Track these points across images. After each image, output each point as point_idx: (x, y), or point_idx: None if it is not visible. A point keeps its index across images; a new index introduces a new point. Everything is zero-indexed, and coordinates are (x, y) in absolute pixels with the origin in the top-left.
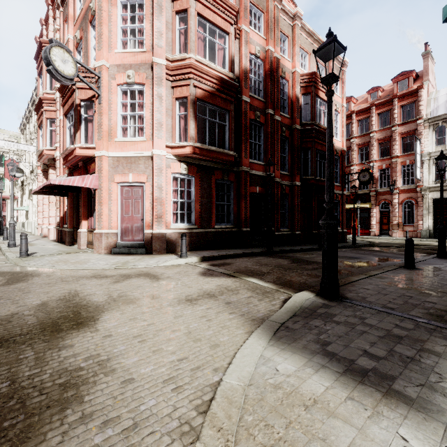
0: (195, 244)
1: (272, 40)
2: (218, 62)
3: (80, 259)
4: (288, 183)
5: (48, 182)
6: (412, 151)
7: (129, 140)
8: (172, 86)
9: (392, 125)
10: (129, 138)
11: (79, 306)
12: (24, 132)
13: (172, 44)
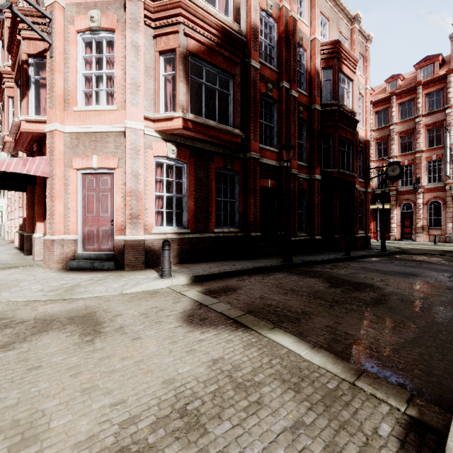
0: (188, 254)
1: None
2: (218, 10)
3: (8, 280)
4: (306, 176)
5: None
6: (439, 144)
7: (93, 109)
8: (154, 34)
9: (416, 116)
10: (93, 106)
11: None
12: None
13: None
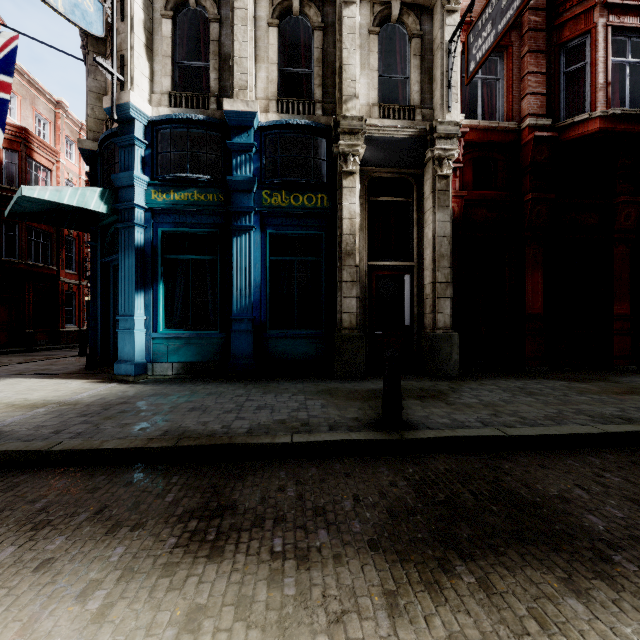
0: None
1: None
2: None
3: None
4: None
5: None
6: None
7: None
8: None
9: None
10: None
11: None
12: None
13: None
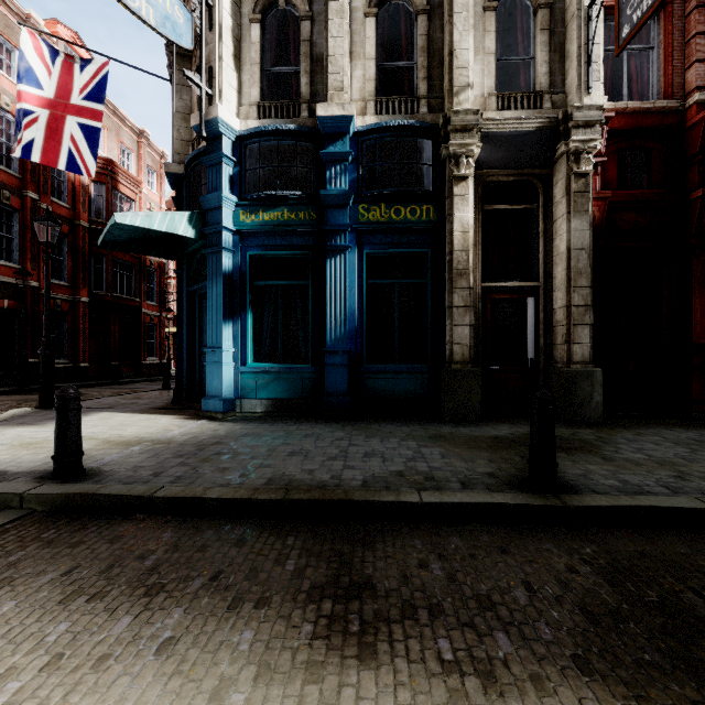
0: None
1: None
2: None
3: None
4: (68, 297)
5: None
6: None
7: None
8: None
9: None
10: None
11: None
12: None
13: None
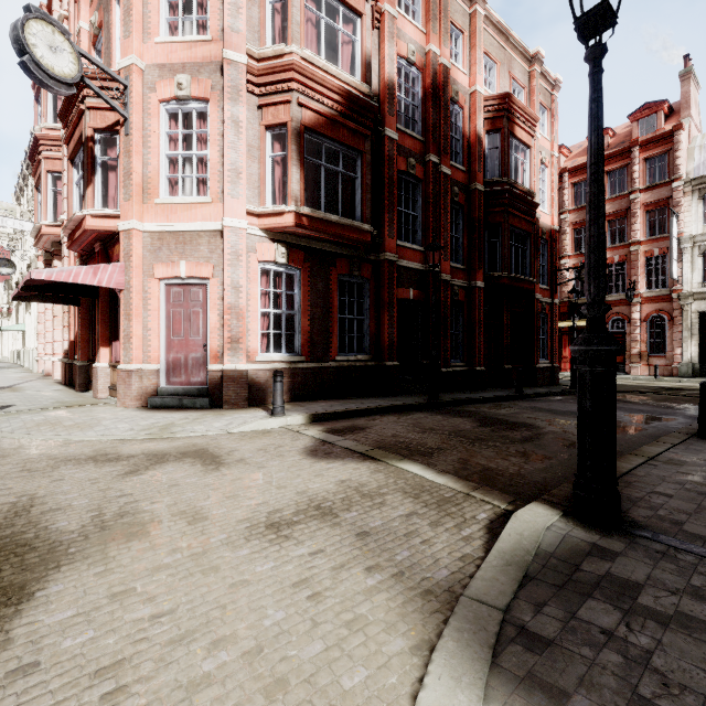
0: (302, 389)
1: (437, 35)
2: (342, 66)
3: (84, 419)
4: (464, 283)
5: (27, 276)
6: (663, 233)
7: (181, 202)
8: (258, 104)
9: (631, 190)
10: (181, 198)
11: (10, 546)
12: (21, 201)
13: (260, 28)
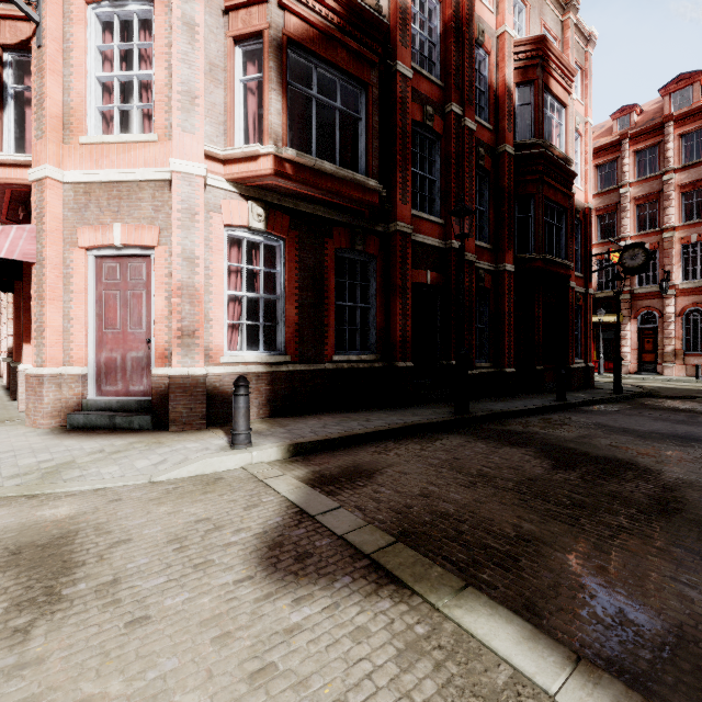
0: (286, 399)
1: None
2: None
3: None
4: (490, 266)
5: None
6: (701, 217)
7: (114, 140)
8: (224, 6)
9: (664, 171)
10: (114, 135)
11: None
12: None
13: None
